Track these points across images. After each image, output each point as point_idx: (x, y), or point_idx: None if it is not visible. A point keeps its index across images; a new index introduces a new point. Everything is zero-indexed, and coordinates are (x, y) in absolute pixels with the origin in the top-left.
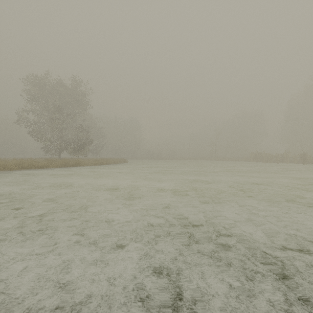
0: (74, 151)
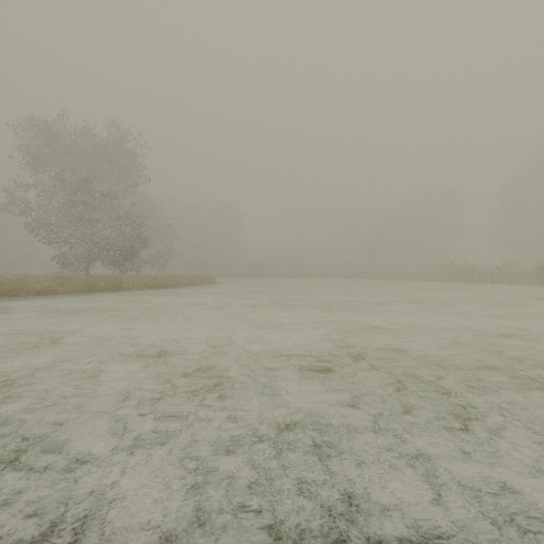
0: (115, 262)
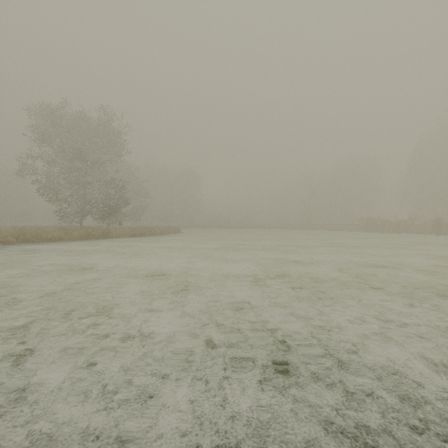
0: (103, 217)
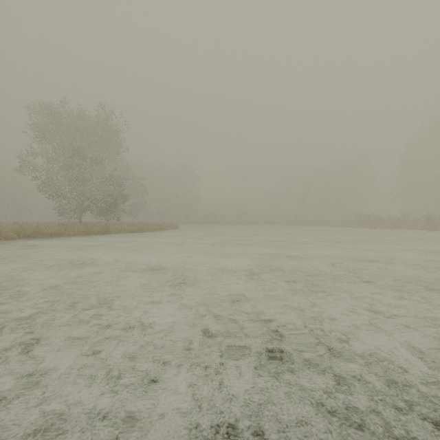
0: (101, 213)
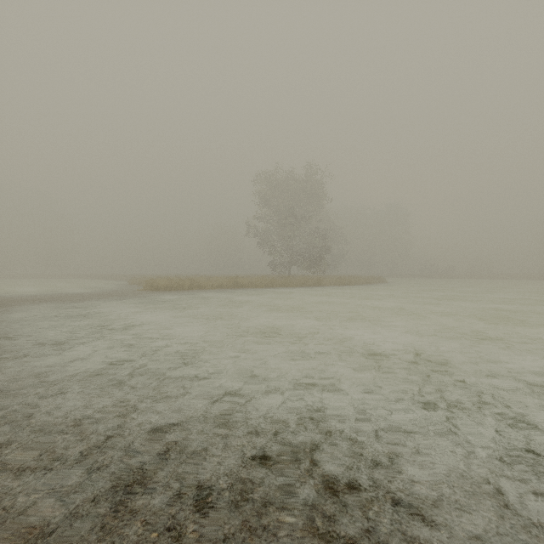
0: (308, 266)
